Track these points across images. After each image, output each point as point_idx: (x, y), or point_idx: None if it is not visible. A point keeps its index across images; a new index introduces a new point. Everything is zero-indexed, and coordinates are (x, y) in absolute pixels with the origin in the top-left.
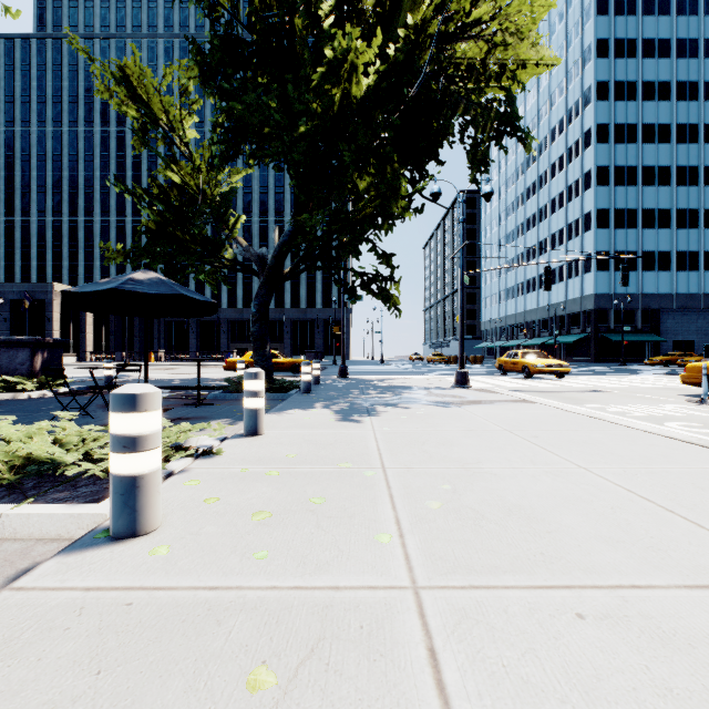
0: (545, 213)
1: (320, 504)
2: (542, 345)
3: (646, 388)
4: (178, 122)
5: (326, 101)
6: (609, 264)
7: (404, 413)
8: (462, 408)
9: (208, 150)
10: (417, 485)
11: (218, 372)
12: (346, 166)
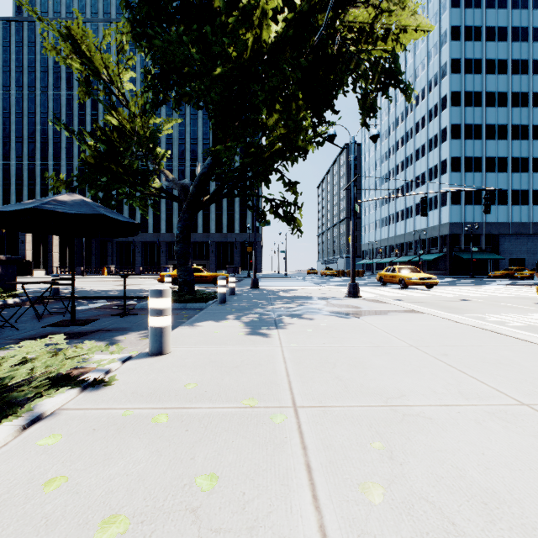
0: (411, 160)
1: (209, 492)
2: (408, 261)
3: (504, 297)
4: (117, 75)
5: (238, 45)
6: (461, 199)
7: (309, 325)
8: (361, 319)
9: (142, 98)
10: (339, 443)
11: (155, 284)
12: (256, 108)
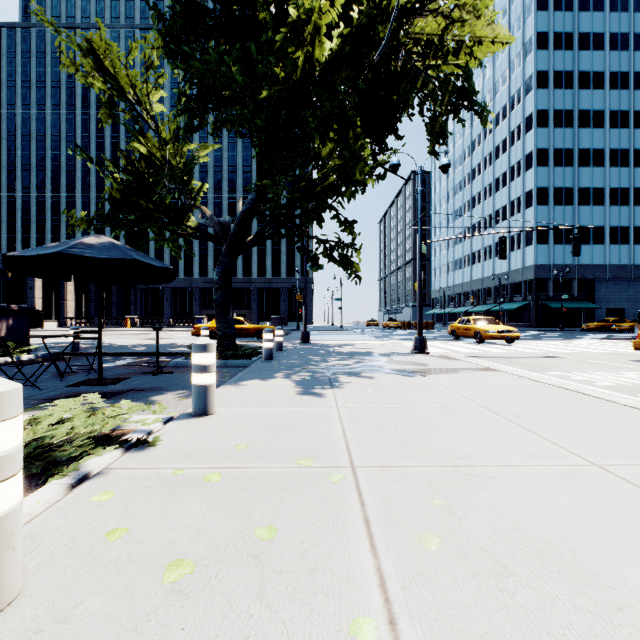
0: (490, 191)
1: (269, 541)
2: (487, 311)
3: (596, 353)
4: (145, 95)
5: (287, 64)
6: (549, 237)
7: (369, 384)
8: (427, 377)
9: (174, 122)
10: (398, 500)
11: (188, 337)
12: (307, 135)
